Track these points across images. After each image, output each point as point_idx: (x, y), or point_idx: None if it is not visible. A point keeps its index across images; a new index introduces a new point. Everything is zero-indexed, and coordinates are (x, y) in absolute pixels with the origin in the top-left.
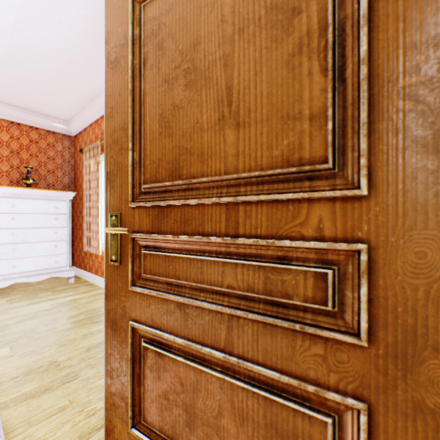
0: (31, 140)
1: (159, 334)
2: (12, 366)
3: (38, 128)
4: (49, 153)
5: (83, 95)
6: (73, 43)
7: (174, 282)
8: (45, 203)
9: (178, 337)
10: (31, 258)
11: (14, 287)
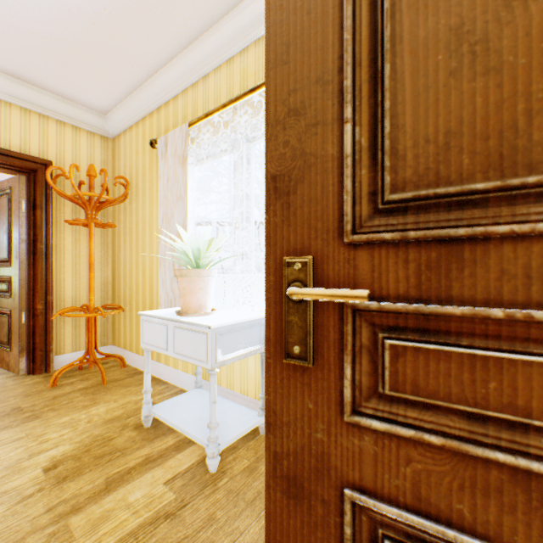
0: None
1: None
2: None
3: None
4: None
5: None
6: None
7: None
8: None
9: None
10: None
11: None
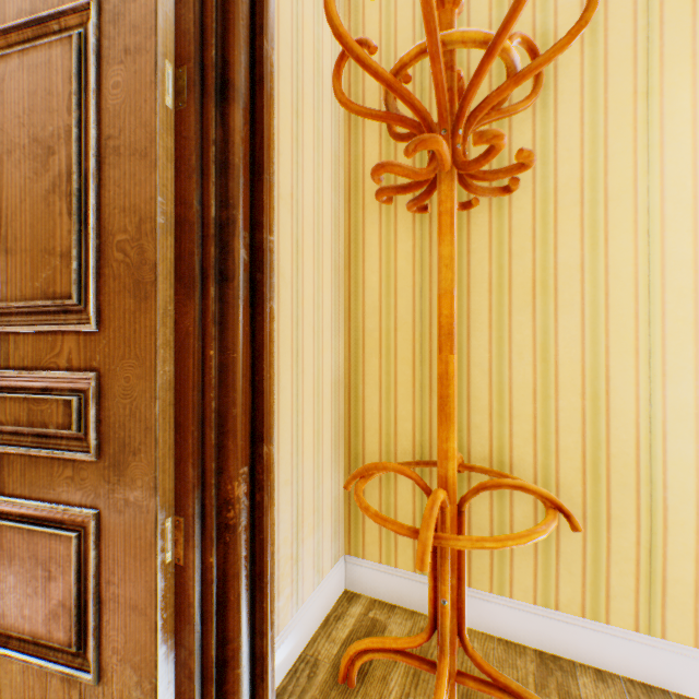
0: None
1: None
2: None
3: None
4: None
5: None
6: None
7: None
8: None
9: None
10: None
11: None
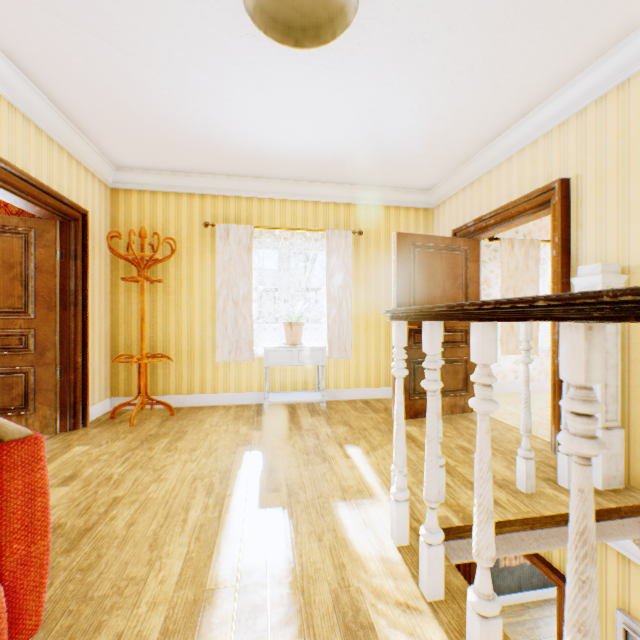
0: None
1: None
2: None
3: None
4: None
5: None
6: None
7: None
8: None
9: None
10: None
11: None
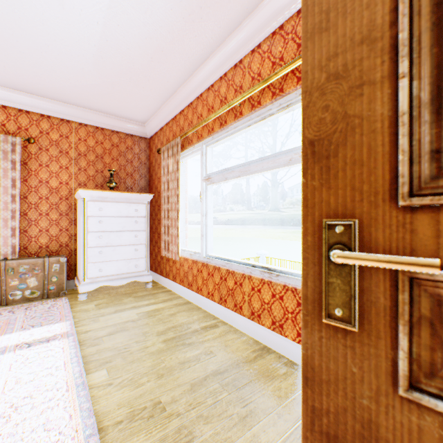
0: (112, 144)
1: None
2: (113, 402)
3: (118, 131)
4: (128, 156)
5: (163, 90)
6: (163, 23)
7: None
8: (126, 206)
9: None
10: (115, 261)
11: (99, 289)
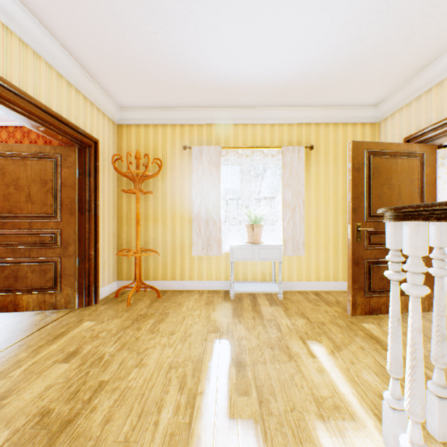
0: None
1: (4, 259)
2: None
3: None
4: None
5: None
6: None
7: (10, 243)
8: None
9: (12, 258)
10: None
11: None
